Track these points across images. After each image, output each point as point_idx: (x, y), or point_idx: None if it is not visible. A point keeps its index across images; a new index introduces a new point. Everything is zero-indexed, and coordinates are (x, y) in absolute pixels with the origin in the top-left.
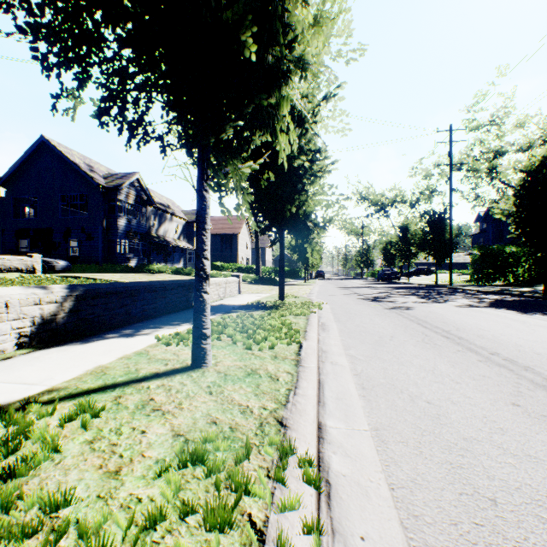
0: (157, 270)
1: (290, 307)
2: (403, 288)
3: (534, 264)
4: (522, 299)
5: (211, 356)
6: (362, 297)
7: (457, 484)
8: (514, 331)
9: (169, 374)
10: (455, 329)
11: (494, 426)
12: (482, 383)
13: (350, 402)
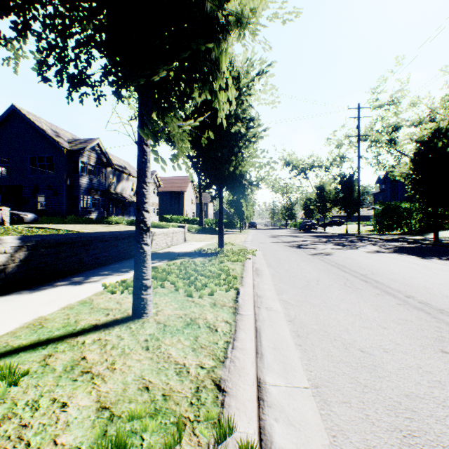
0: (115, 222)
1: (228, 254)
2: (321, 236)
3: (423, 217)
4: (418, 246)
5: (152, 306)
6: (289, 245)
7: None
8: (420, 274)
9: (108, 326)
10: (371, 273)
11: (431, 378)
12: (407, 328)
13: (288, 353)
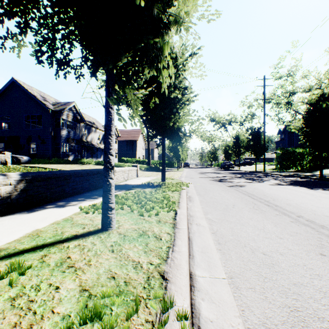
0: (86, 162)
1: (168, 185)
2: (237, 173)
3: (312, 159)
4: (308, 180)
5: (115, 222)
6: (213, 179)
7: (298, 327)
8: (308, 200)
9: (85, 236)
10: (272, 199)
11: (312, 272)
12: (297, 238)
13: (211, 255)
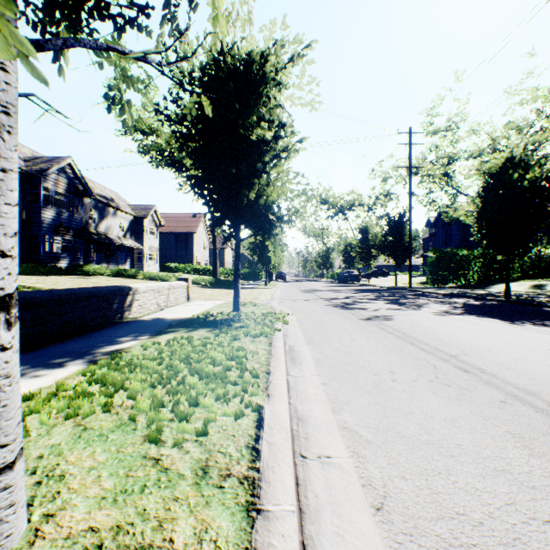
0: (94, 272)
1: (247, 321)
2: (367, 291)
3: (483, 267)
4: (488, 303)
5: (20, 515)
6: (330, 304)
7: None
8: (533, 353)
9: None
10: (463, 352)
11: None
12: None
13: None
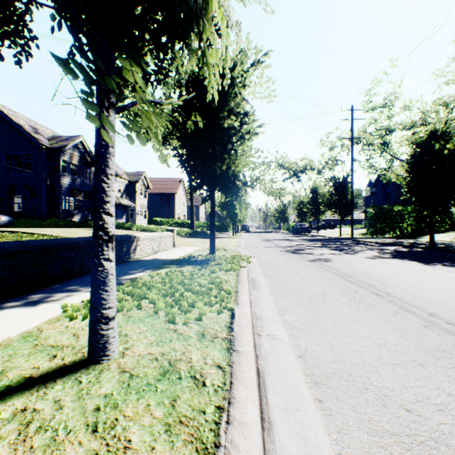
0: None
1: (220, 261)
2: (315, 240)
3: (415, 220)
4: (415, 250)
5: (116, 343)
6: (284, 250)
7: None
8: (432, 284)
9: (47, 381)
10: (379, 283)
11: None
12: (451, 365)
13: (307, 419)
